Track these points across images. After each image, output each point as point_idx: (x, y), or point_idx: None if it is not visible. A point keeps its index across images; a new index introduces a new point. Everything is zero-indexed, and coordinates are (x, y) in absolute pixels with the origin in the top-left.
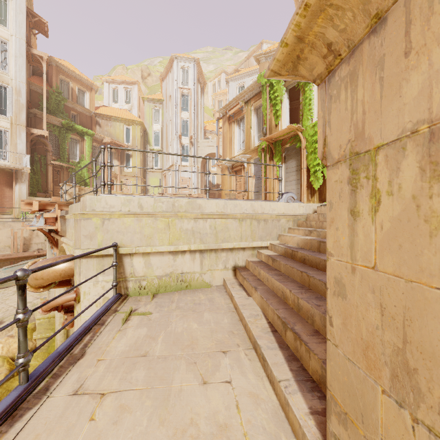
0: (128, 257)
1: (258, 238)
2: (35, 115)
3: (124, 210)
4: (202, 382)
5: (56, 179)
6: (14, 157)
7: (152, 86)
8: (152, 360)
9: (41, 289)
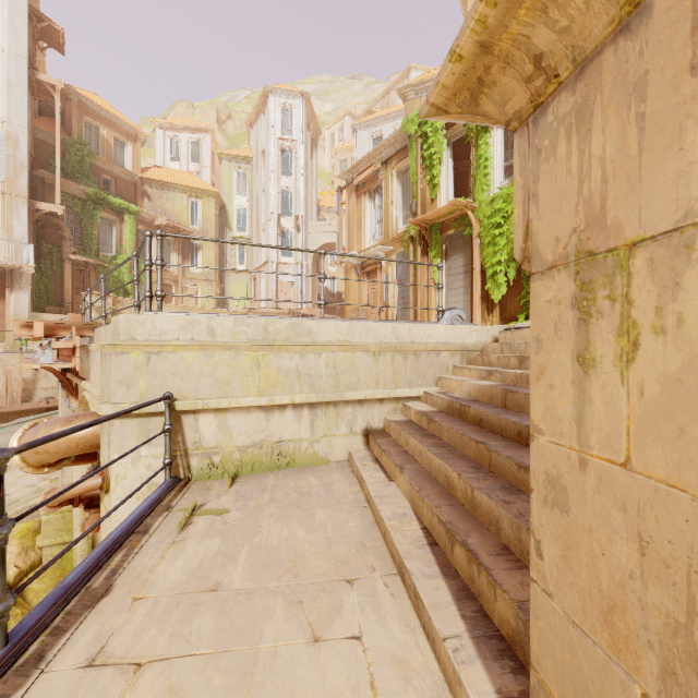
0: (191, 416)
1: (405, 383)
2: (43, 181)
3: (183, 339)
4: (312, 639)
5: (78, 283)
6: (7, 247)
7: (234, 135)
8: (228, 598)
9: (46, 468)
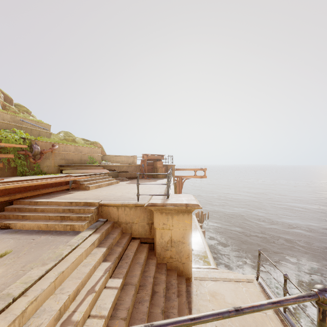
0: None
1: None
2: None
3: None
4: None
5: None
6: None
7: None
8: (249, 326)
9: None
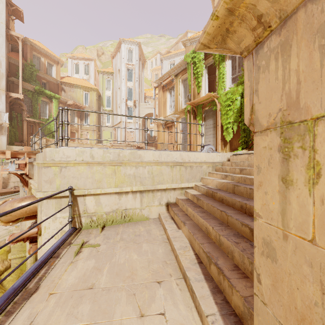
0: (82, 197)
1: (186, 181)
2: (13, 82)
3: (78, 160)
4: (140, 315)
5: (30, 131)
6: None
7: (105, 62)
8: (97, 293)
9: (10, 223)
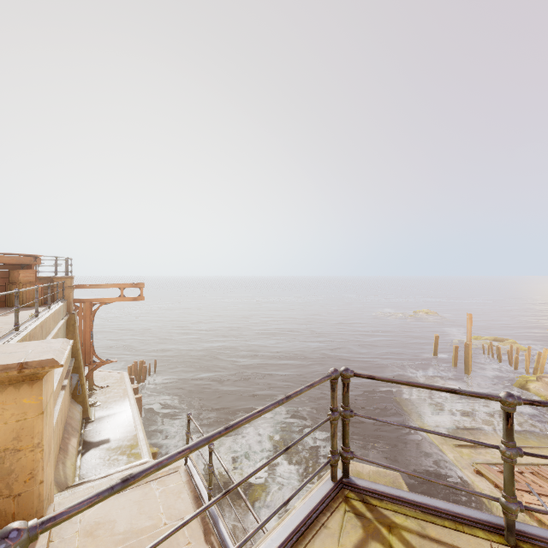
0: None
1: None
2: None
3: None
4: None
5: None
6: None
7: None
8: None
9: None
